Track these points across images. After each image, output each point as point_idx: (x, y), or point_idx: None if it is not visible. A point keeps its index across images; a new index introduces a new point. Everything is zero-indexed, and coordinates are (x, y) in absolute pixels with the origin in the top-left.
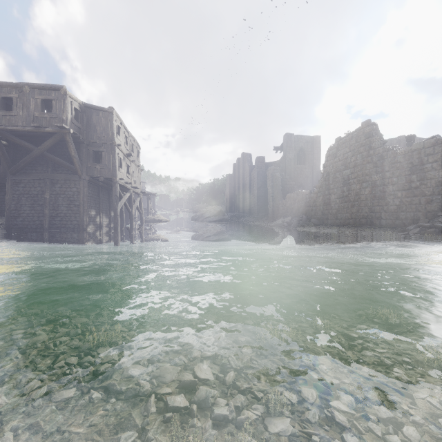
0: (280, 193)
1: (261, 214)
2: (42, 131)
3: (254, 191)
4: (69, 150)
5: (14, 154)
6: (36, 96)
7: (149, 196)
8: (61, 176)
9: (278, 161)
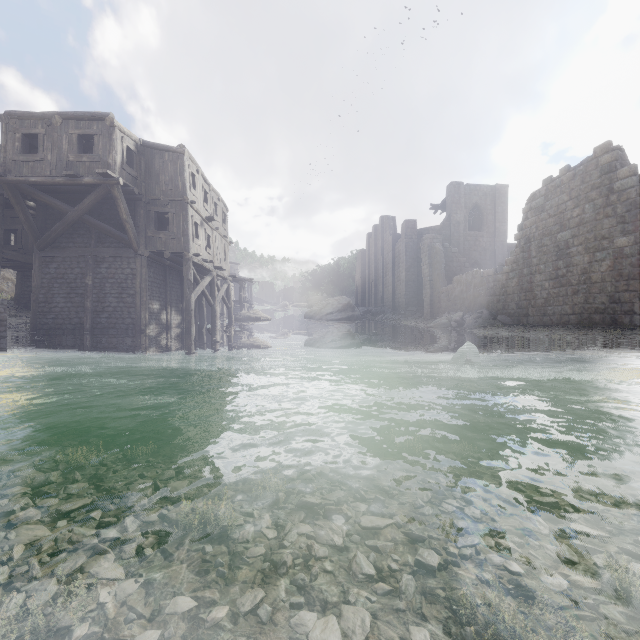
0: (442, 275)
1: (411, 308)
2: (79, 183)
3: (400, 274)
4: (119, 210)
5: (43, 220)
6: (71, 130)
7: (242, 283)
8: (109, 251)
9: (438, 226)
